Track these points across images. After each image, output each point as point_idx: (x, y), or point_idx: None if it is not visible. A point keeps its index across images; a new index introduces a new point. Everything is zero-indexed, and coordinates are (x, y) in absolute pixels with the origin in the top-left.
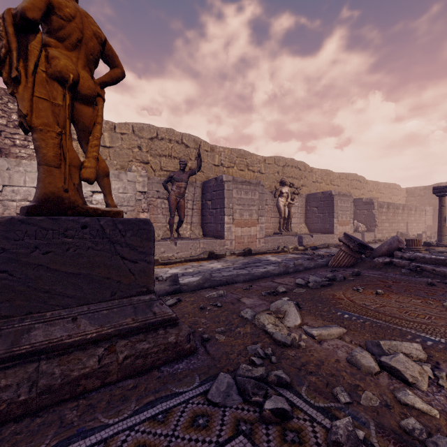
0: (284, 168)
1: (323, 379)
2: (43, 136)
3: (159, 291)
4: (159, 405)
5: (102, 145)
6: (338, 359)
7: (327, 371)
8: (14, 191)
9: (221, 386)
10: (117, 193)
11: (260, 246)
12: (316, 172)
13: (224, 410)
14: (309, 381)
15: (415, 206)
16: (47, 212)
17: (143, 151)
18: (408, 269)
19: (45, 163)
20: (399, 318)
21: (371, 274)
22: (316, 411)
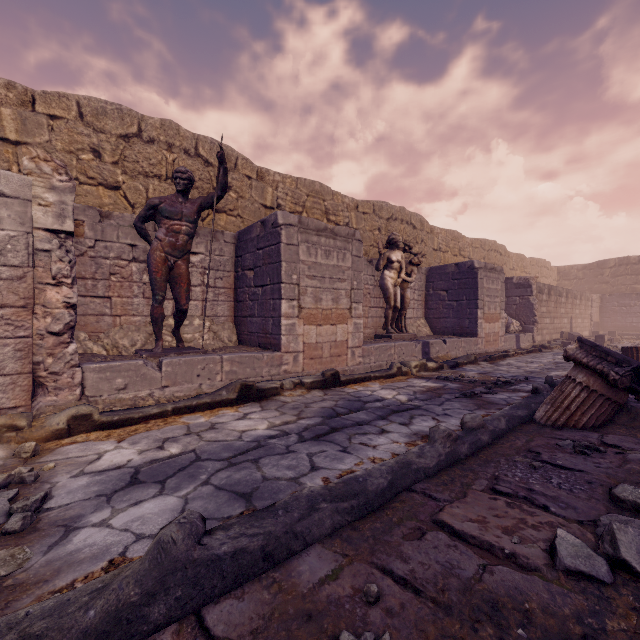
0: (389, 223)
1: None
2: None
3: None
4: None
5: None
6: None
7: None
8: None
9: None
10: None
11: (354, 362)
12: (438, 234)
13: None
14: None
15: (580, 292)
16: None
17: (105, 160)
18: None
19: None
20: None
21: None
22: None
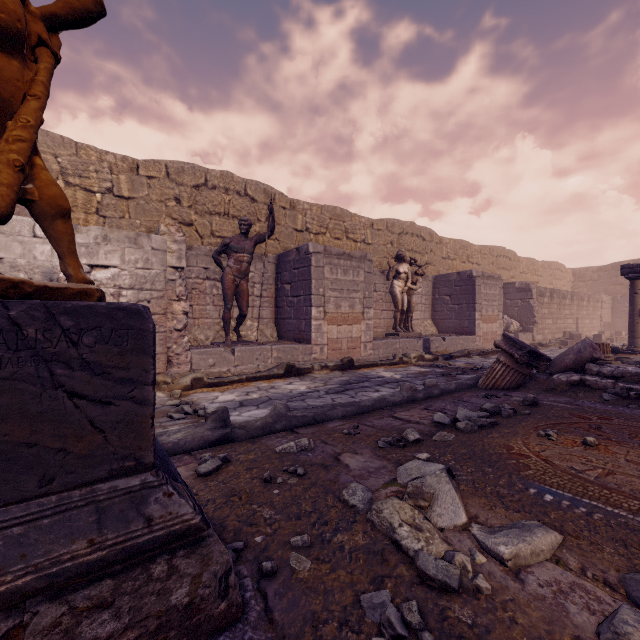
0: (401, 237)
1: None
2: None
3: (192, 441)
4: None
5: (116, 195)
6: (578, 635)
7: None
8: None
9: None
10: (134, 269)
11: (366, 354)
12: (446, 244)
13: None
14: None
15: (587, 294)
16: None
17: (183, 205)
18: (613, 394)
19: None
20: None
21: (554, 403)
22: None
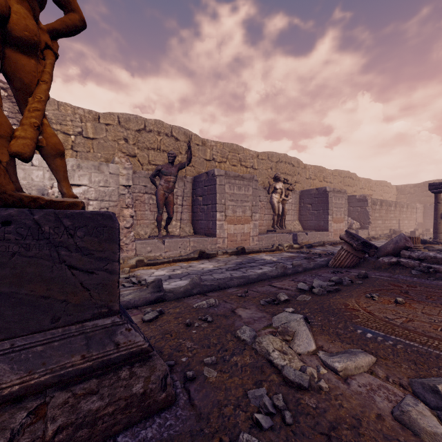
0: (277, 164)
1: None
2: None
3: (138, 300)
4: None
5: (84, 136)
6: (380, 413)
7: (372, 441)
8: None
9: None
10: (98, 187)
11: (253, 244)
12: (309, 169)
13: None
14: None
15: (406, 203)
16: None
17: (130, 143)
18: (419, 271)
19: None
20: (437, 338)
21: (378, 276)
22: None
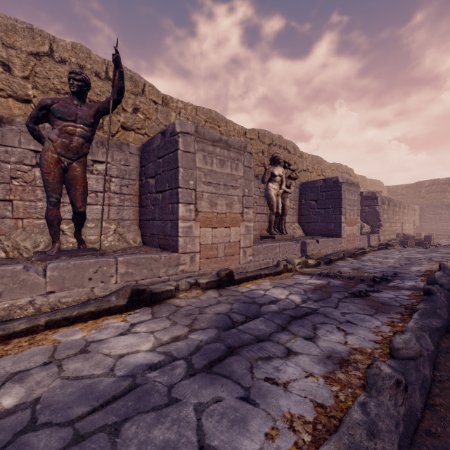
0: (270, 147)
1: None
2: None
3: None
4: None
5: None
6: None
7: None
8: None
9: None
10: None
11: (245, 261)
12: (306, 158)
13: None
14: None
15: (407, 204)
16: None
17: (15, 74)
18: None
19: None
20: None
21: None
22: None
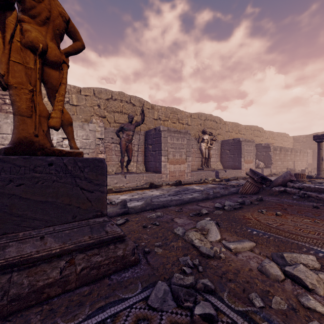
0: (205, 121)
1: (240, 286)
2: (17, 92)
3: (112, 213)
4: (108, 310)
5: (71, 104)
6: (251, 268)
7: (243, 279)
8: (3, 138)
9: (158, 293)
10: (81, 139)
11: (187, 178)
12: (228, 125)
13: (161, 314)
14: (229, 288)
15: (299, 149)
16: (20, 153)
17: (101, 108)
18: (298, 196)
19: (19, 113)
20: (295, 234)
21: (270, 200)
22: (236, 314)
